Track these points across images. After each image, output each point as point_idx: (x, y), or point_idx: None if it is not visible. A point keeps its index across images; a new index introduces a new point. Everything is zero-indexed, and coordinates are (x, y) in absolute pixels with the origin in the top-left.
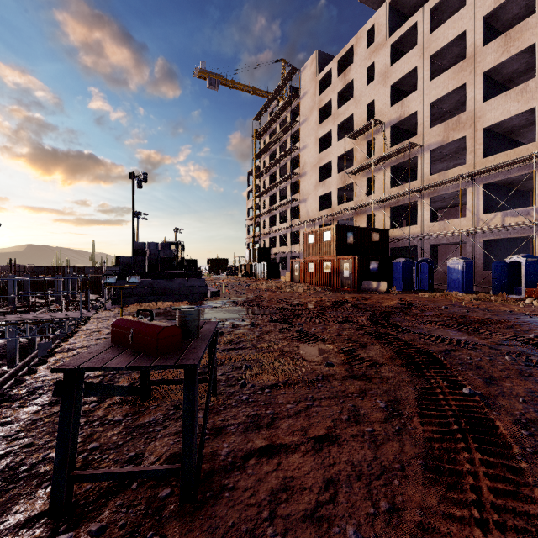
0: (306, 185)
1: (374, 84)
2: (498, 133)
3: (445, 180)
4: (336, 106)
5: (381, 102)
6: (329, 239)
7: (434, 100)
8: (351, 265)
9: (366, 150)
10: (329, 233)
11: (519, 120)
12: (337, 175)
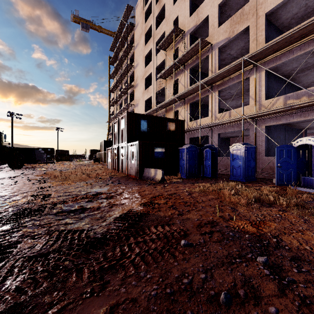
0: (138, 93)
1: (178, 2)
2: (278, 28)
3: (229, 68)
4: (155, 28)
5: (183, 15)
6: (123, 126)
7: (222, 0)
8: (135, 151)
9: (173, 58)
10: (123, 120)
11: (298, 7)
12: (155, 82)
